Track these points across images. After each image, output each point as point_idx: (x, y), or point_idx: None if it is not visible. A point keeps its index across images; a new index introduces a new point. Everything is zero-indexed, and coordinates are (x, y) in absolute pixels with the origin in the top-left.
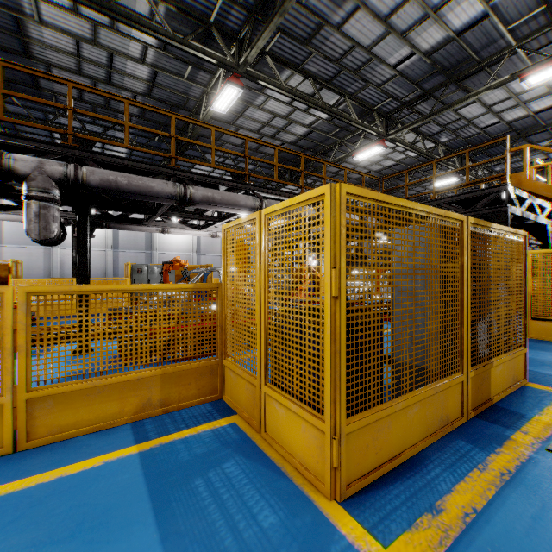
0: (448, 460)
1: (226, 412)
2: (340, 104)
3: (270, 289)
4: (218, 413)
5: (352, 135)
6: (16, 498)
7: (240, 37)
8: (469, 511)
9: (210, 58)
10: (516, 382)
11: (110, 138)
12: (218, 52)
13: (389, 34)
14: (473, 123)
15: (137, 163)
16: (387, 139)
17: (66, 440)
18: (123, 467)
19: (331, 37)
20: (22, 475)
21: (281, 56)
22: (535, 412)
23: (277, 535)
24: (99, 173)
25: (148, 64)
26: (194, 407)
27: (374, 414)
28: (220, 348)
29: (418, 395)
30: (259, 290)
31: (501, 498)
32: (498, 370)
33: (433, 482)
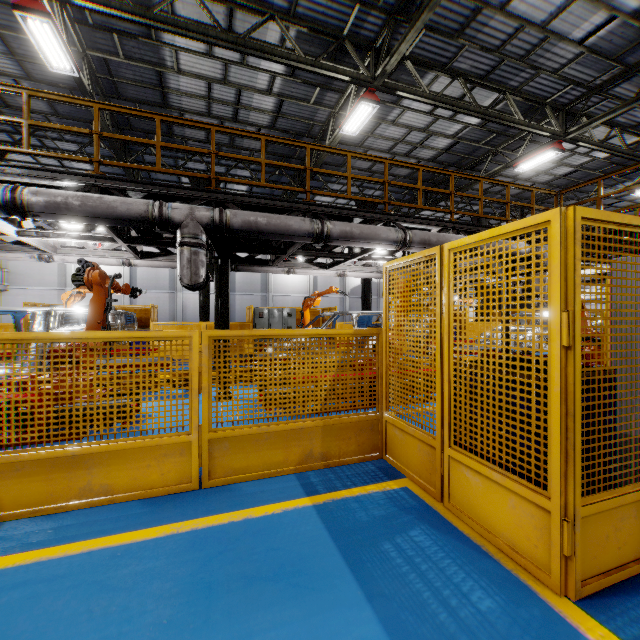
0: None
1: (393, 474)
2: (497, 104)
3: (456, 336)
4: (384, 474)
5: (512, 141)
6: (216, 531)
7: (376, 45)
8: None
9: (343, 75)
10: None
11: (234, 177)
12: (350, 67)
13: (575, 0)
14: None
15: (273, 201)
16: (565, 139)
17: (240, 483)
18: (303, 518)
19: (491, 22)
20: (213, 511)
21: (424, 58)
22: None
23: (501, 622)
24: (241, 215)
25: (275, 94)
26: (355, 464)
27: (616, 497)
28: (381, 402)
29: None
30: (440, 337)
31: None
32: None
33: None
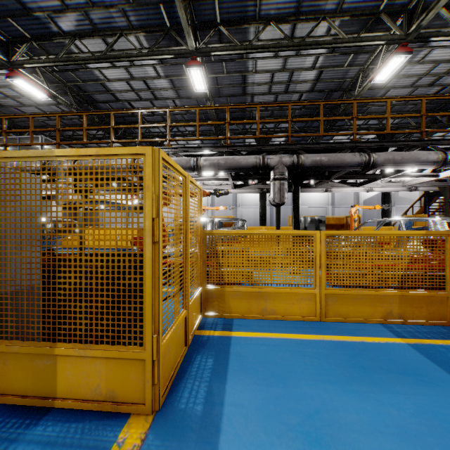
0: None
1: None
2: None
3: None
4: None
5: None
6: (347, 344)
7: (409, 8)
8: None
9: (379, 41)
10: None
11: (281, 129)
12: (381, 31)
13: None
14: None
15: (329, 144)
16: None
17: (343, 322)
18: (403, 349)
19: None
20: (337, 334)
21: None
22: None
23: None
24: (310, 157)
25: (316, 68)
26: (426, 326)
27: None
28: (448, 284)
29: None
30: None
31: None
32: None
33: None
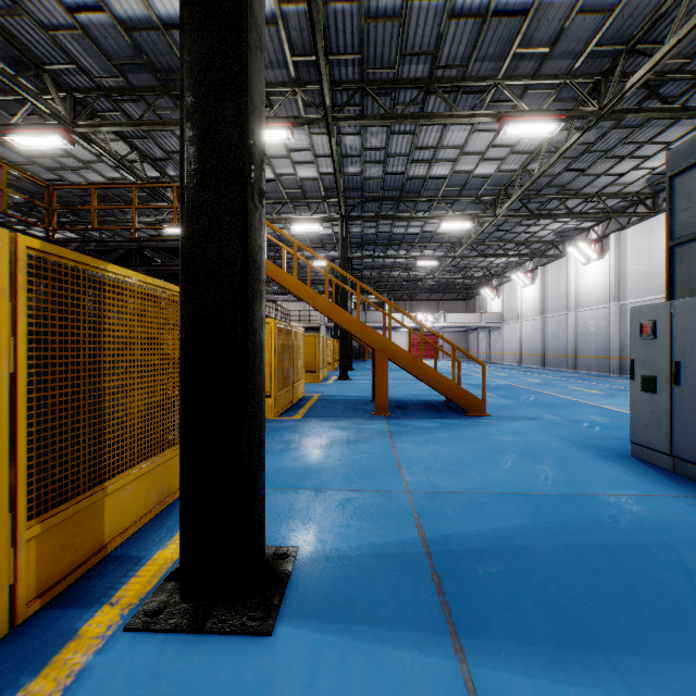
0: None
1: None
2: None
3: None
4: None
5: (6, 97)
6: None
7: None
8: None
9: None
10: (169, 495)
11: None
12: None
13: None
14: None
15: None
16: (75, 131)
17: None
18: None
19: None
20: None
21: None
22: (163, 544)
23: None
24: None
25: None
26: None
27: None
28: None
29: None
30: None
31: None
32: (125, 494)
33: None
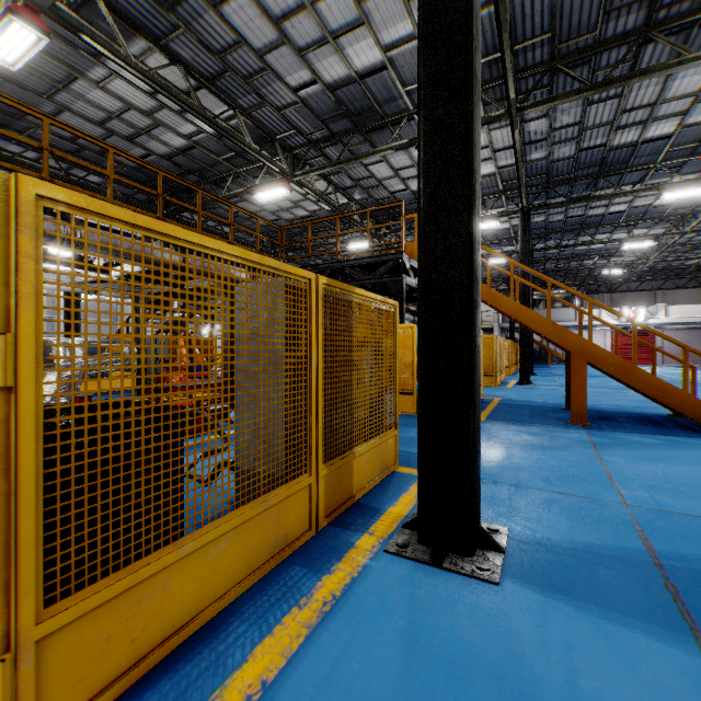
0: (265, 604)
1: None
2: (230, 119)
3: None
4: None
5: (251, 166)
6: None
7: None
8: (255, 687)
9: None
10: (386, 469)
11: None
12: None
13: (284, 44)
14: (383, 185)
15: None
16: (293, 180)
17: None
18: None
19: (206, 16)
20: None
21: (127, 13)
22: (392, 503)
23: None
24: None
25: None
26: None
27: (124, 579)
28: None
29: (229, 522)
30: None
31: (308, 645)
32: (363, 460)
33: (225, 654)
